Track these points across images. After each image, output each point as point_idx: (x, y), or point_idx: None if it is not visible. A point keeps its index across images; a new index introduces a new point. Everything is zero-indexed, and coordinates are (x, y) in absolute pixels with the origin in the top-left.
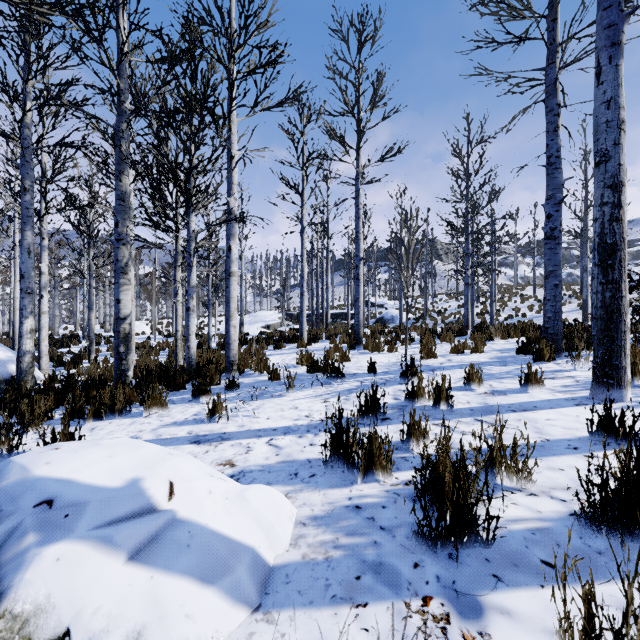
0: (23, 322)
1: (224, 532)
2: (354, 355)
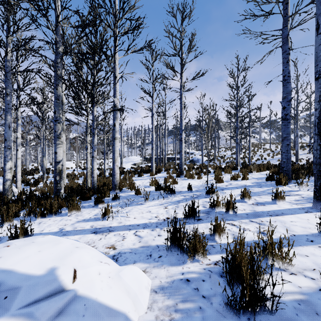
0: (6, 164)
1: (107, 303)
2: (179, 180)
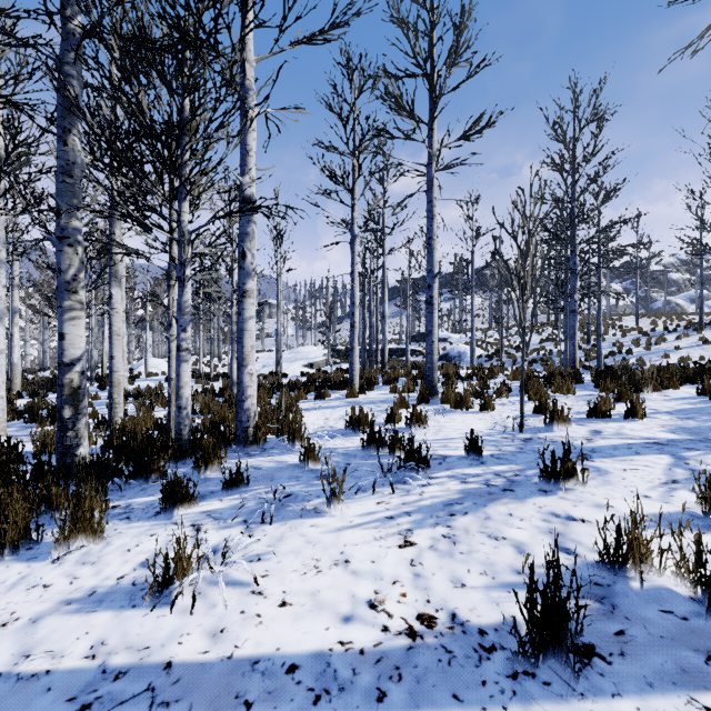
0: None
1: None
2: (430, 414)
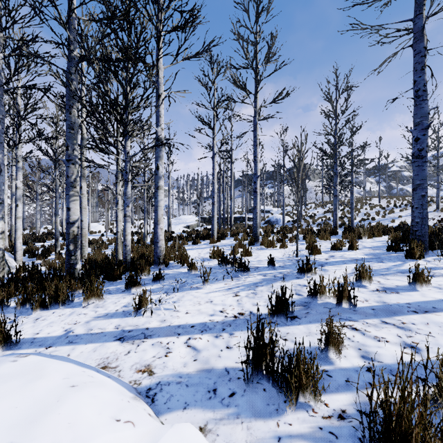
0: None
1: None
2: (254, 250)
